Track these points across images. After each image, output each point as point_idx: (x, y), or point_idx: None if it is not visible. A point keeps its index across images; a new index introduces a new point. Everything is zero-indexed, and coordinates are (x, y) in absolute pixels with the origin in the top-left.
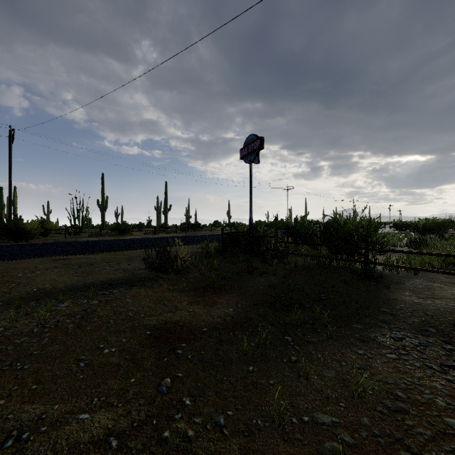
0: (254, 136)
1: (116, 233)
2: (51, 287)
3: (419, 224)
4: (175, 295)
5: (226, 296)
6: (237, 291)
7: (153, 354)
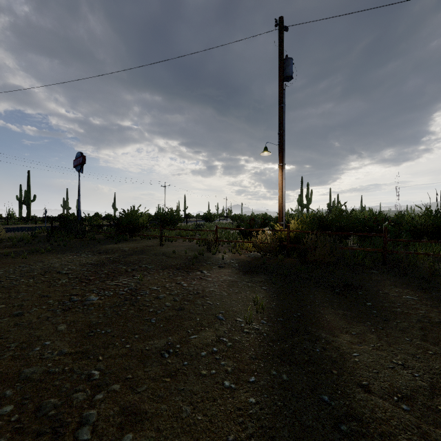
0: (80, 154)
1: None
2: None
3: (237, 216)
4: None
5: (15, 249)
6: (27, 248)
7: None
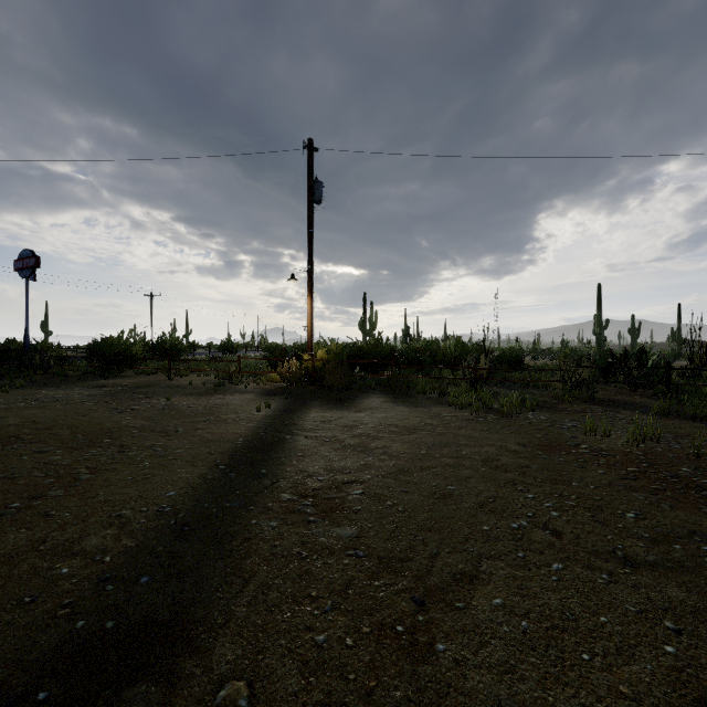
0: (30, 253)
1: None
2: None
3: (272, 347)
4: None
5: None
6: None
7: None
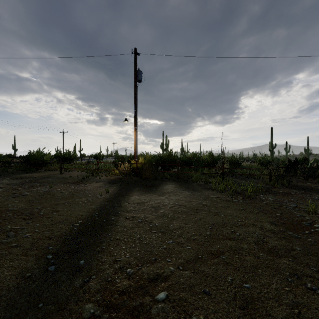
0: None
1: None
2: None
3: (119, 156)
4: None
5: None
6: None
7: None
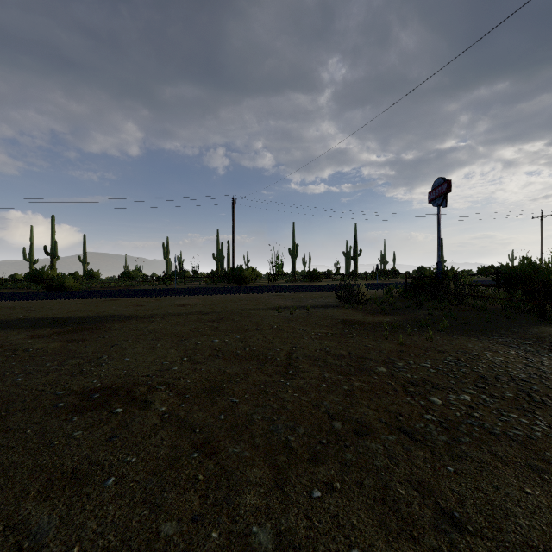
0: (441, 180)
1: (308, 280)
2: (284, 305)
3: None
4: (355, 312)
5: (389, 316)
6: (400, 315)
7: (342, 325)
